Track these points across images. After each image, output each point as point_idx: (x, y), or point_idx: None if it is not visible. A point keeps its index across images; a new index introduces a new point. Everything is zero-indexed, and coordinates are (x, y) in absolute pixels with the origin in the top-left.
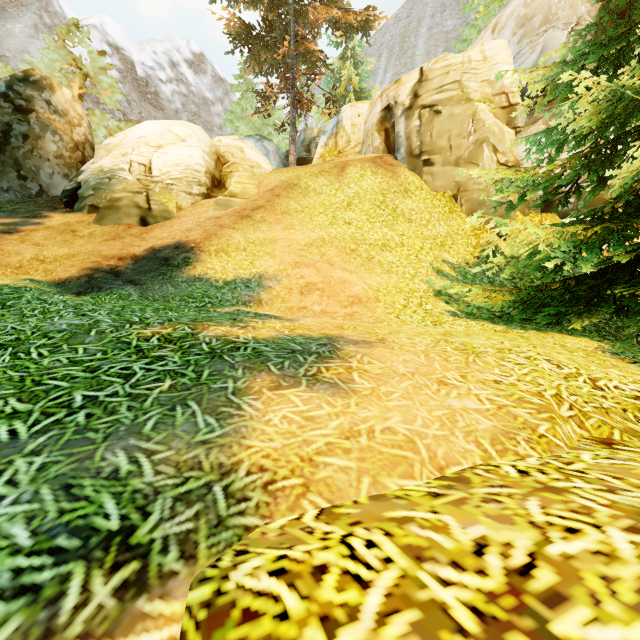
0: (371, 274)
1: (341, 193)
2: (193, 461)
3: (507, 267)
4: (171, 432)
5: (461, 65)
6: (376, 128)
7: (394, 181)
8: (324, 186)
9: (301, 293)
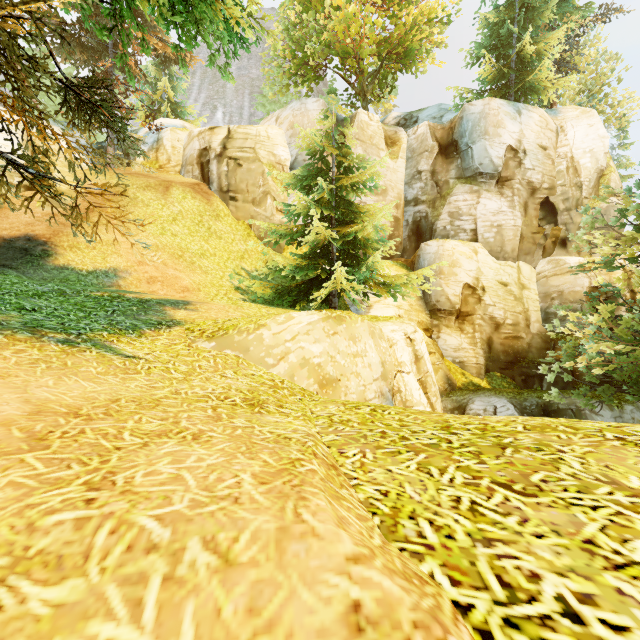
0: (194, 274)
1: (167, 209)
2: (164, 318)
3: (270, 276)
4: (152, 315)
5: (255, 137)
6: (194, 160)
7: (209, 207)
8: (152, 200)
9: (148, 283)
